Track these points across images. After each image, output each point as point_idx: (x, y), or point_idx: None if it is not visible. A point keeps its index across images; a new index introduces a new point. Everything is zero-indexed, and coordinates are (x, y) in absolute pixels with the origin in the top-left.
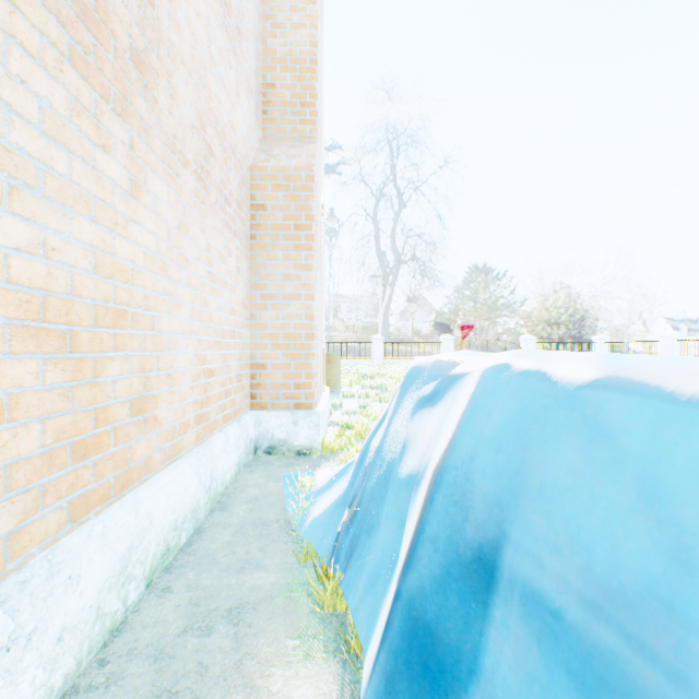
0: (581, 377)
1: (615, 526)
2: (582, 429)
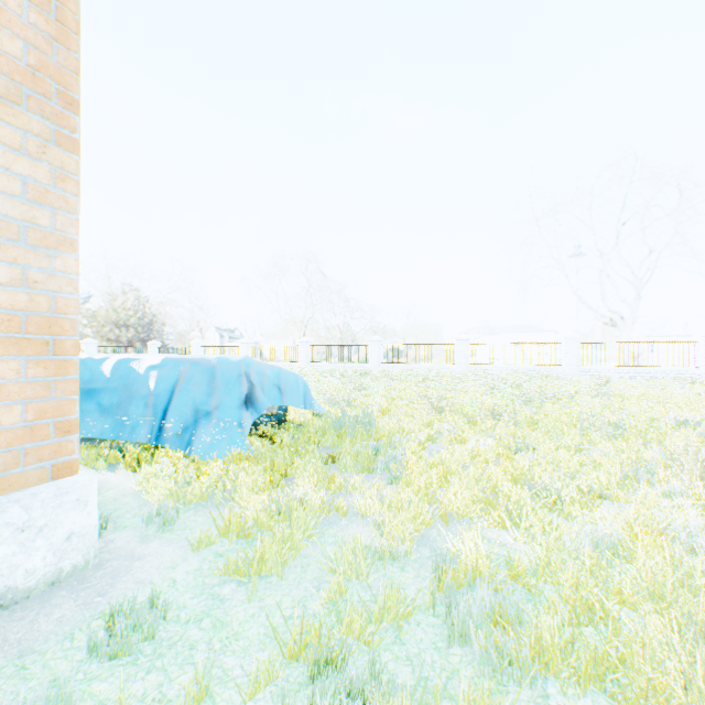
0: (86, 357)
1: (88, 375)
2: (85, 365)
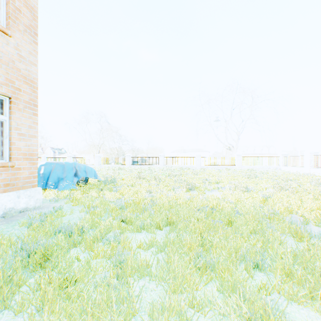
0: None
1: None
2: None
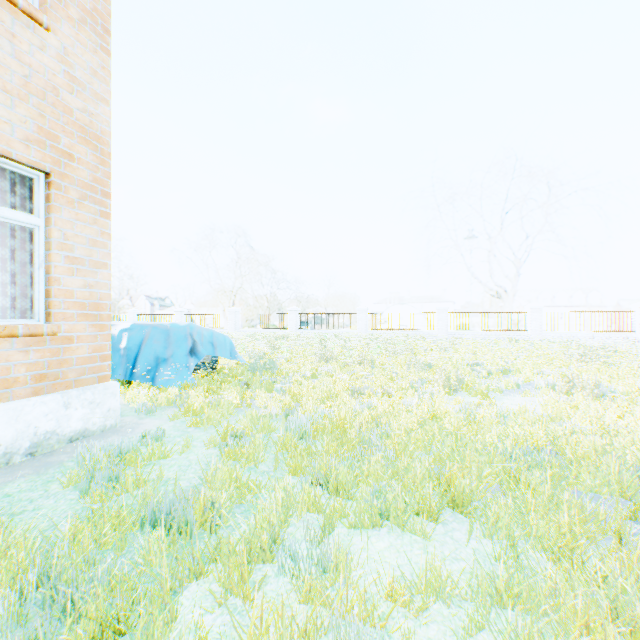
0: None
1: None
2: None
